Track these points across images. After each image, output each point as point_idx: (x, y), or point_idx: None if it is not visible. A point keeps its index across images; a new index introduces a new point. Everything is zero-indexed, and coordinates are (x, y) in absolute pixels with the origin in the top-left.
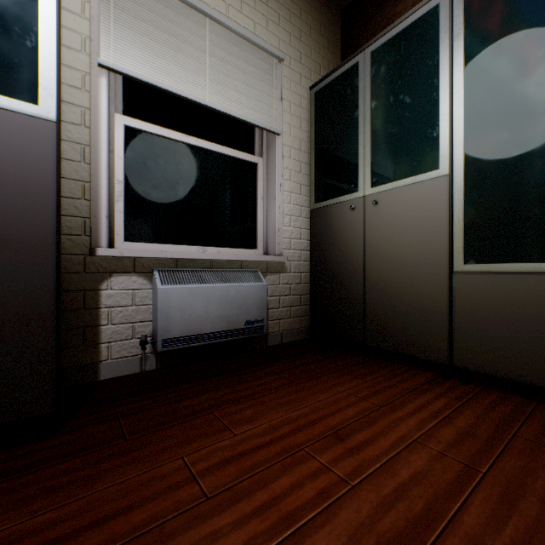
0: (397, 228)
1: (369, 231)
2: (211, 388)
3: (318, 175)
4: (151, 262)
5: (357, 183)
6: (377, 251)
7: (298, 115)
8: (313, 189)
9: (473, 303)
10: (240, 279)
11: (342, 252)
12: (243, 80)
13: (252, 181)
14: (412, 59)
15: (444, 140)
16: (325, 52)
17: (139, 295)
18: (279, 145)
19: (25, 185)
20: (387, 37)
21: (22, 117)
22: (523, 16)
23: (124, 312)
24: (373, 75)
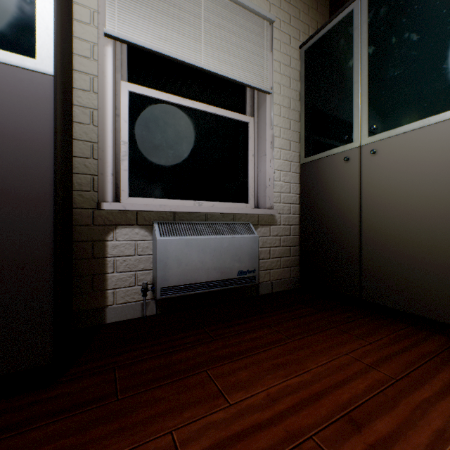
0: (400, 177)
1: (365, 182)
2: (205, 340)
3: (308, 130)
4: (151, 215)
5: (351, 134)
6: (376, 203)
7: (287, 75)
8: (303, 144)
9: None
10: (233, 231)
11: (335, 204)
12: (236, 43)
13: (244, 140)
14: None
15: None
16: (314, 13)
17: (140, 245)
18: (270, 103)
19: (24, 138)
20: None
21: (21, 71)
22: None
23: (128, 261)
24: (370, 19)
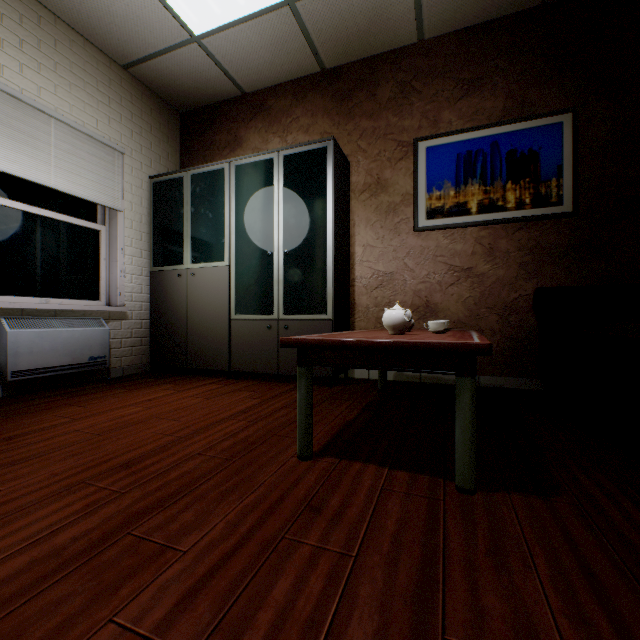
0: (206, 292)
1: (190, 292)
2: (64, 398)
3: (157, 246)
4: None
5: (183, 259)
6: (195, 306)
7: (140, 195)
8: (152, 256)
9: (239, 336)
10: (85, 325)
11: (174, 305)
12: (88, 168)
13: (95, 245)
14: (213, 192)
15: (227, 246)
16: (165, 145)
17: None
18: (122, 219)
19: None
20: (201, 171)
21: None
22: (256, 197)
23: None
24: (193, 190)
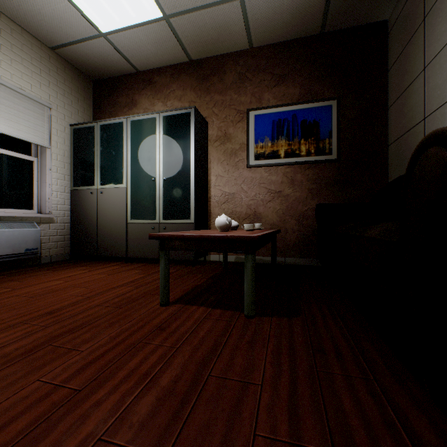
0: (110, 205)
1: (99, 204)
2: (7, 277)
3: (75, 173)
4: None
5: (94, 182)
6: (103, 214)
7: (63, 137)
8: (73, 179)
9: (133, 234)
10: (22, 227)
11: (88, 213)
12: (24, 118)
13: (30, 171)
14: (116, 137)
15: (125, 174)
16: (82, 103)
17: None
18: (50, 153)
19: None
20: (107, 123)
21: None
22: (144, 142)
23: None
24: (101, 136)
